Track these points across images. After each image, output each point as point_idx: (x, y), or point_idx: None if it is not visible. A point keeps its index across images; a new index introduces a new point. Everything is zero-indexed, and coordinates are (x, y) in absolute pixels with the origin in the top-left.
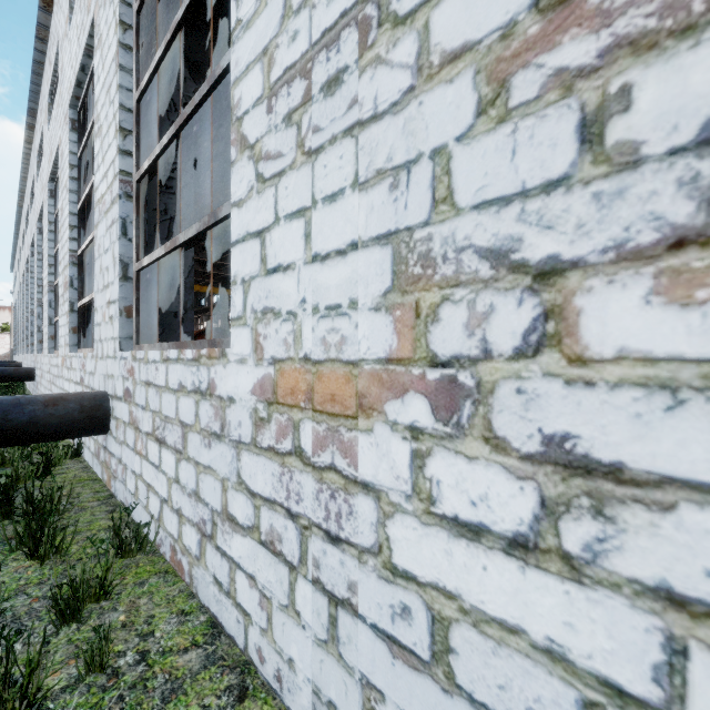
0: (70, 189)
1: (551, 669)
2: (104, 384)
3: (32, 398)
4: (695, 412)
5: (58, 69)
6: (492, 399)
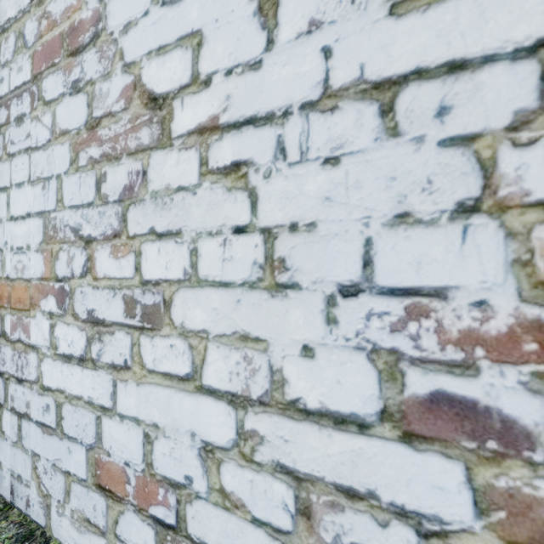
0: None
1: (89, 409)
2: None
3: None
4: (118, 297)
5: None
6: (74, 296)
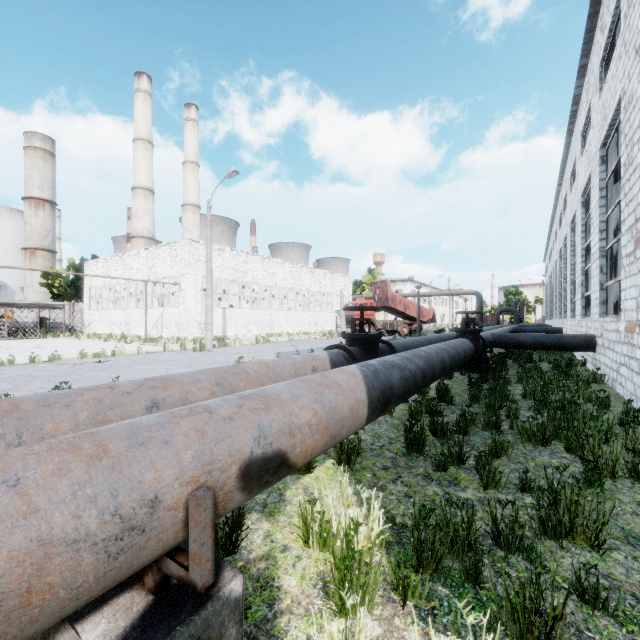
0: (581, 237)
1: None
2: (594, 332)
3: (566, 335)
4: None
5: (575, 165)
6: None
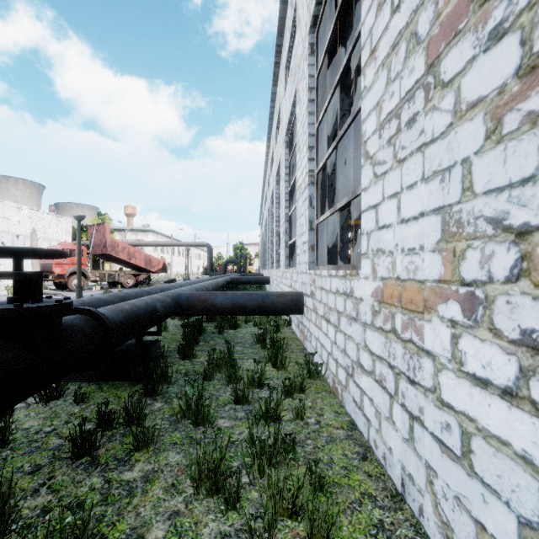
0: (285, 180)
1: (525, 468)
2: (301, 287)
3: (272, 293)
4: None
5: (280, 114)
6: (493, 306)
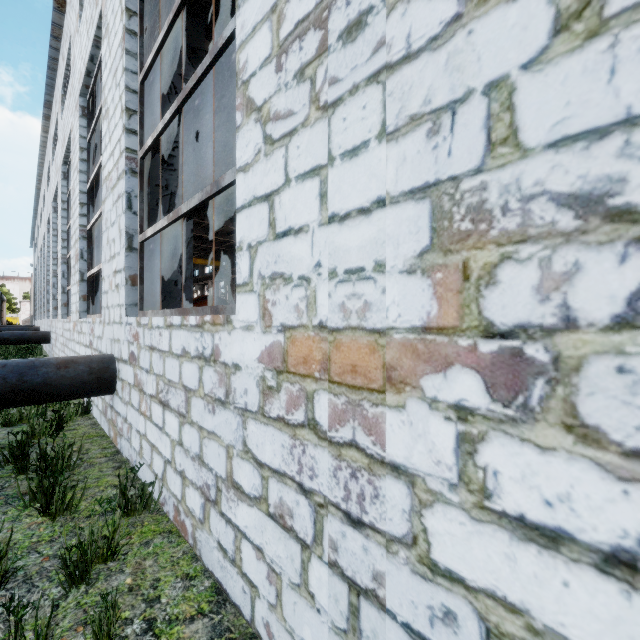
0: (80, 169)
1: None
2: (111, 347)
3: (46, 361)
4: None
5: (70, 63)
6: (577, 379)
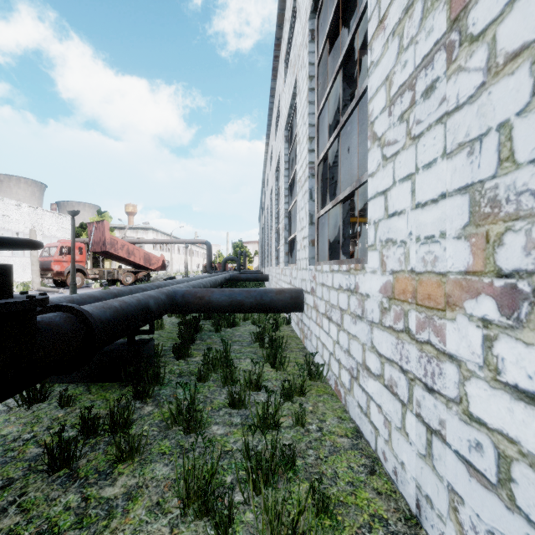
0: (285, 175)
1: None
2: (301, 284)
3: (271, 290)
4: None
5: (279, 109)
6: None
